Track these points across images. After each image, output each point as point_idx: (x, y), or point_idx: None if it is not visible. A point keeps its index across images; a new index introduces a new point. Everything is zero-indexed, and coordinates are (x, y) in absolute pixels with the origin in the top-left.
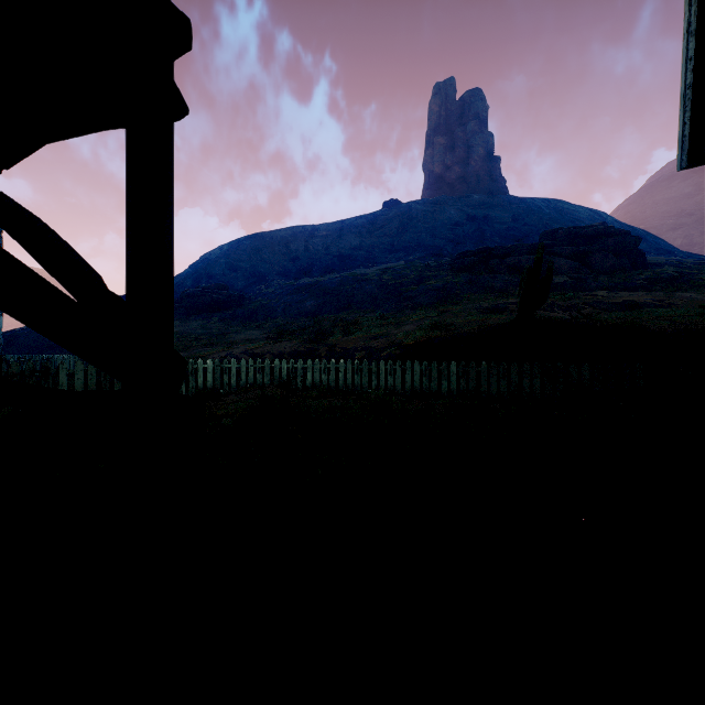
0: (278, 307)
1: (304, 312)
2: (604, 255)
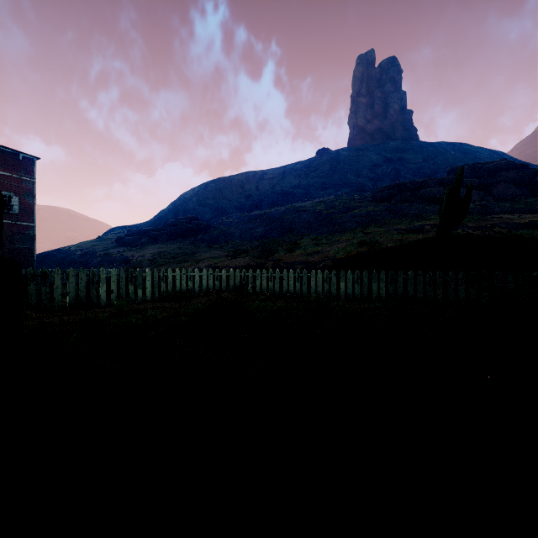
0: (235, 233)
1: (255, 236)
2: (505, 185)
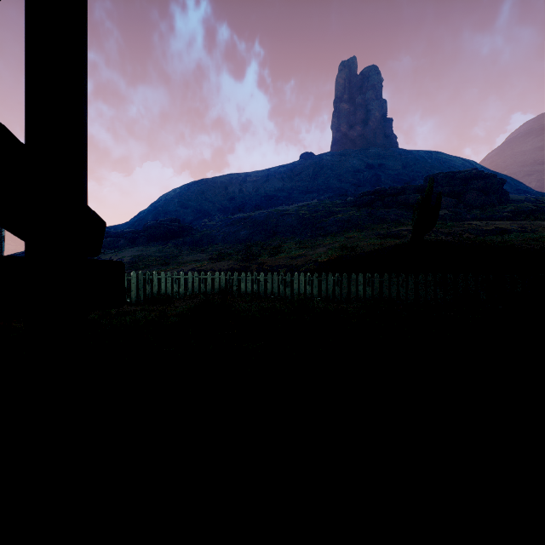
0: (218, 236)
1: (239, 239)
2: (476, 193)
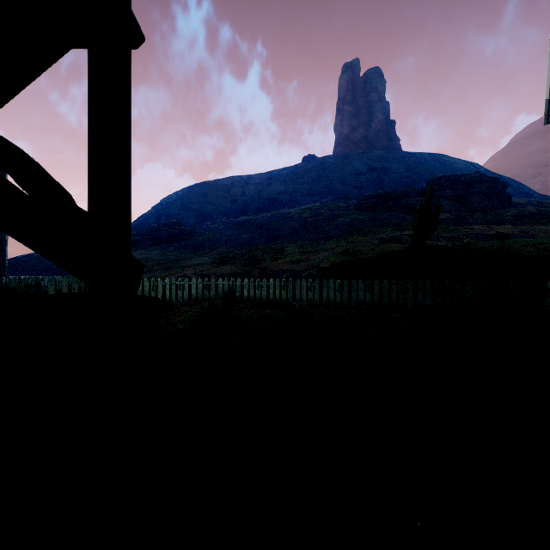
0: (220, 239)
1: (241, 243)
2: (478, 197)
